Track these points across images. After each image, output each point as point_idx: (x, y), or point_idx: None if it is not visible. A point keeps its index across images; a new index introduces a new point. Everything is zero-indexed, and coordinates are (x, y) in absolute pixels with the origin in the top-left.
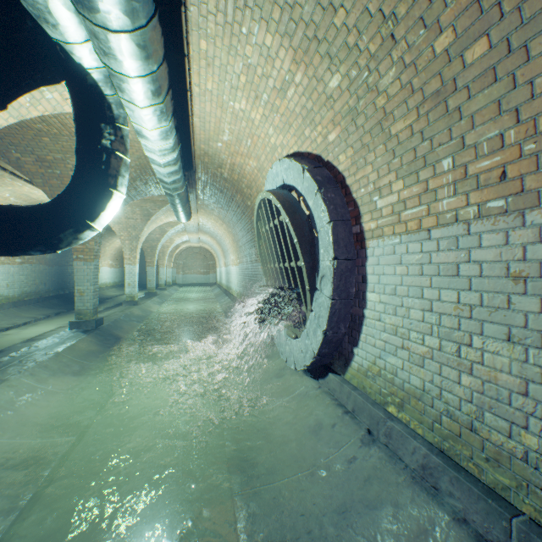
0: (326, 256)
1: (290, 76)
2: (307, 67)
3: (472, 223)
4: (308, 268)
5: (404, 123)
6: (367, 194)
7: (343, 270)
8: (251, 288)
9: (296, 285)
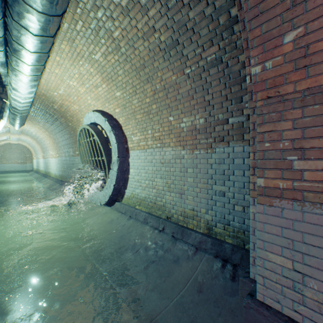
0: (115, 155)
1: (101, 84)
2: (108, 85)
3: (155, 149)
4: (107, 160)
5: (140, 116)
6: (130, 134)
7: (121, 161)
8: (69, 171)
9: (101, 168)
